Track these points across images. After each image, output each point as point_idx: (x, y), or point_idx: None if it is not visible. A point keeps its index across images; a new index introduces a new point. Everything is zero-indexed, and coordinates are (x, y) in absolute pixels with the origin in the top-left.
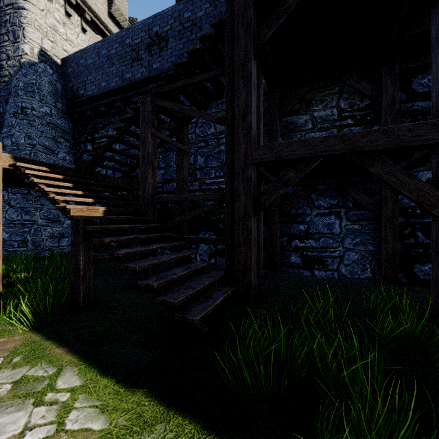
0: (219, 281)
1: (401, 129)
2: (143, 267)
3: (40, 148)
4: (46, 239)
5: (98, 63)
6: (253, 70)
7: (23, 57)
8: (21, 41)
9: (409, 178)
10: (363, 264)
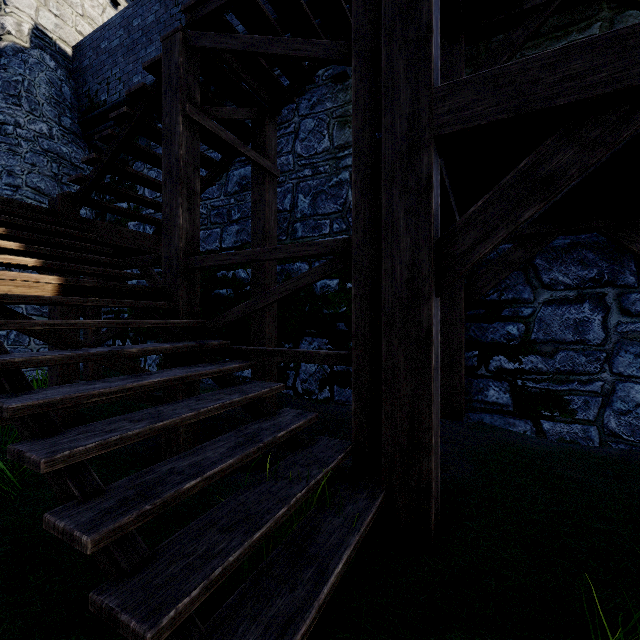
0: (336, 470)
1: None
2: (72, 457)
3: (29, 192)
4: (38, 350)
5: (128, 43)
6: None
7: (4, 38)
8: (0, 11)
9: None
10: None
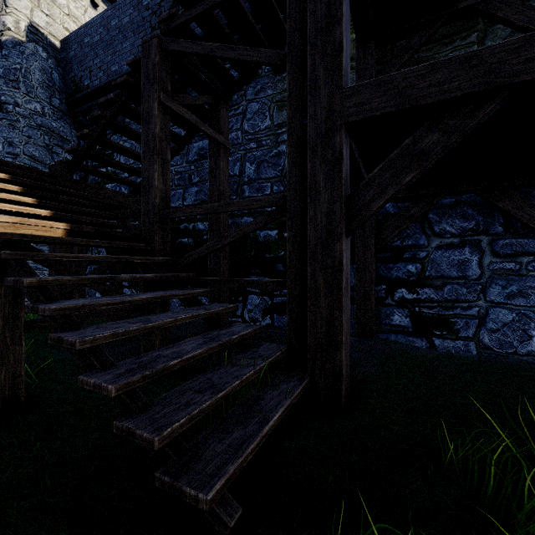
0: (275, 364)
1: None
2: (95, 340)
3: (26, 159)
4: None
5: (107, 39)
6: None
7: (4, 33)
8: (2, 11)
9: None
10: (524, 329)
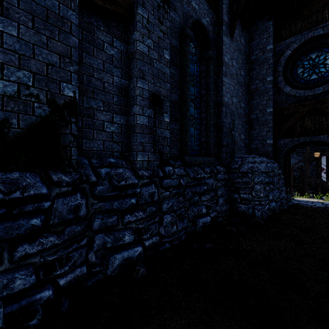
0: None
1: (326, 181)
2: None
3: None
4: None
5: None
6: (308, 167)
7: None
8: None
9: (328, 188)
10: None
